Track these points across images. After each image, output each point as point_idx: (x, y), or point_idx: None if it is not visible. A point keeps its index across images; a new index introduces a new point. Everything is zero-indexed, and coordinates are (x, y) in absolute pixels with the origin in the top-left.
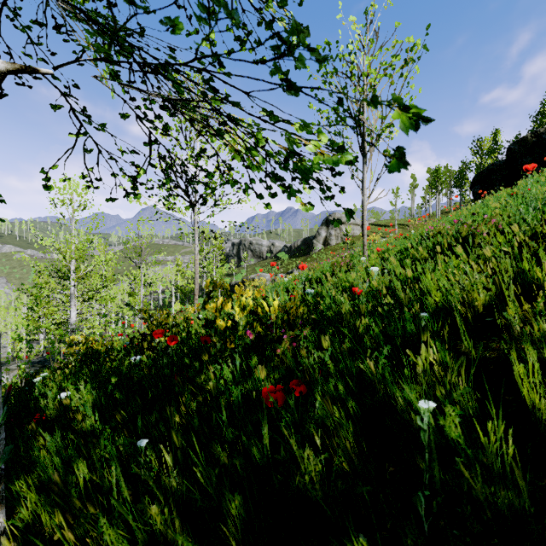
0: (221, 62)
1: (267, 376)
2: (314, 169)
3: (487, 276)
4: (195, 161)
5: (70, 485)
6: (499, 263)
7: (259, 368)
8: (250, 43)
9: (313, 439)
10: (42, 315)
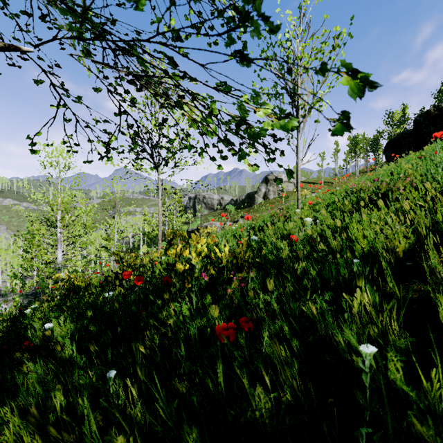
0: (180, 36)
1: (219, 312)
2: (261, 134)
3: (405, 226)
4: (159, 130)
5: (49, 409)
6: (416, 215)
7: (213, 308)
8: (204, 28)
9: (261, 373)
10: (34, 255)
